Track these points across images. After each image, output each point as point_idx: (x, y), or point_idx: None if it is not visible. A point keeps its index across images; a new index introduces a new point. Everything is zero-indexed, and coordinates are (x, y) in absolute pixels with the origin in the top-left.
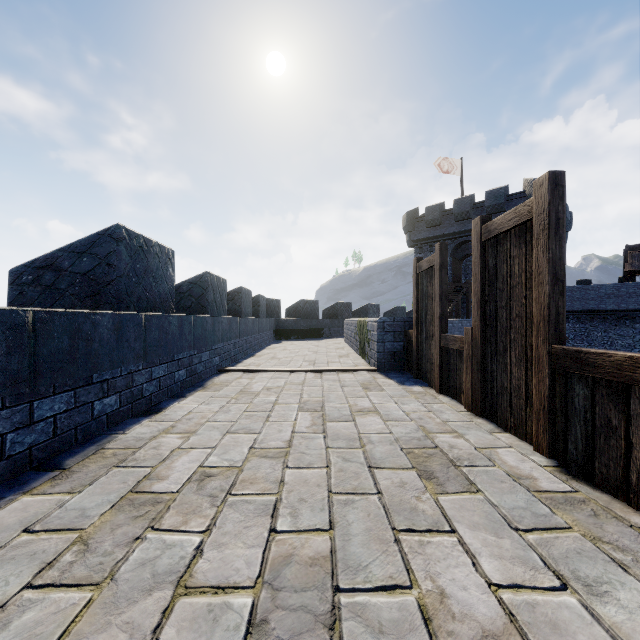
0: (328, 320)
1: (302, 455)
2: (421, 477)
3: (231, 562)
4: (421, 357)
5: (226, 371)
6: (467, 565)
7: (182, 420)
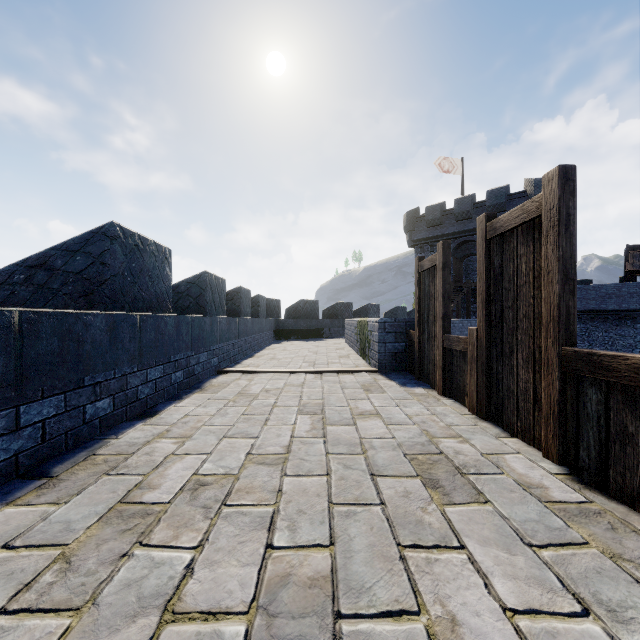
0: (328, 320)
1: (301, 461)
2: (426, 485)
3: (224, 582)
4: (423, 358)
5: (225, 372)
6: (479, 586)
7: (178, 424)
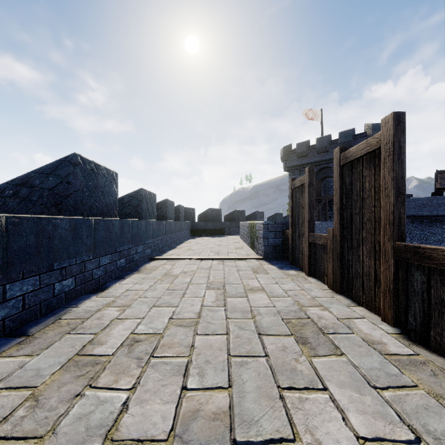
0: (228, 222)
1: (208, 324)
2: (298, 342)
3: (150, 416)
4: (295, 249)
5: (155, 259)
6: (338, 419)
7: (121, 296)
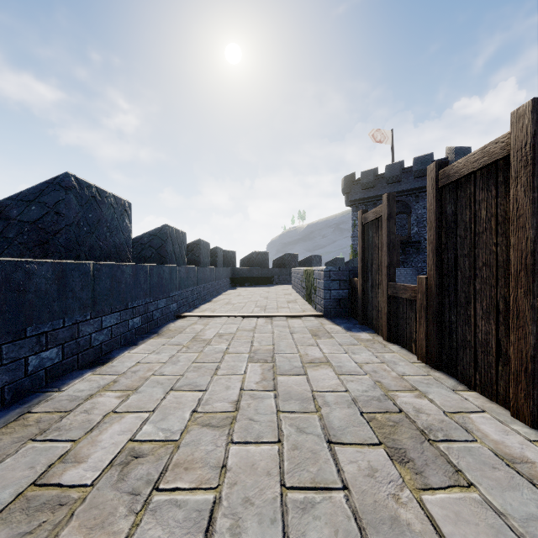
0: (277, 269)
1: (250, 422)
2: (390, 455)
3: None
4: (366, 304)
5: (183, 316)
6: None
7: (128, 372)
